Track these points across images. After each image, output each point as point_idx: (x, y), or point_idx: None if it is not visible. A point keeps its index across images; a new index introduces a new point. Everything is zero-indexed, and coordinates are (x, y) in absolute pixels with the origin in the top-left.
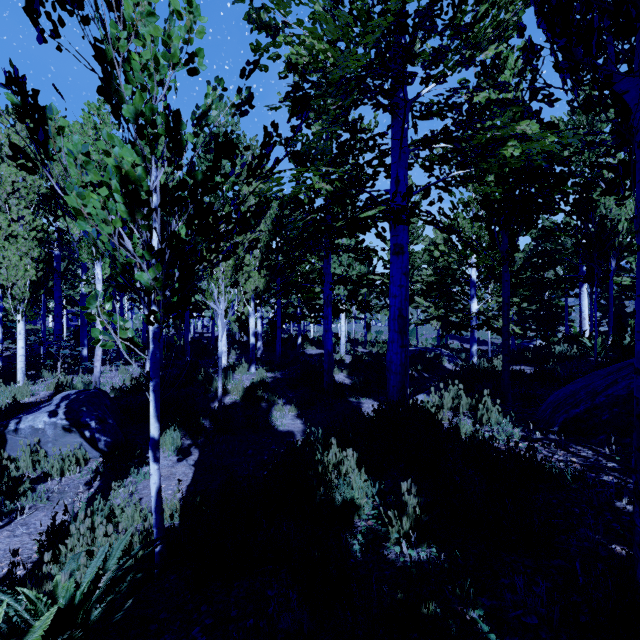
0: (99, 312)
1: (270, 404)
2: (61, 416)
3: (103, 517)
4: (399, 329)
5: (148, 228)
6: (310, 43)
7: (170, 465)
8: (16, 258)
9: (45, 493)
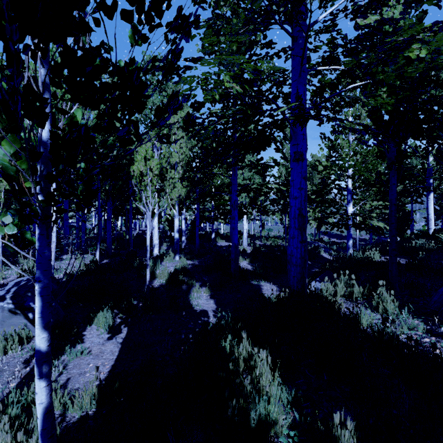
0: None
1: (189, 286)
2: (7, 301)
3: (19, 409)
4: (299, 226)
5: None
6: None
7: (101, 343)
8: None
9: None
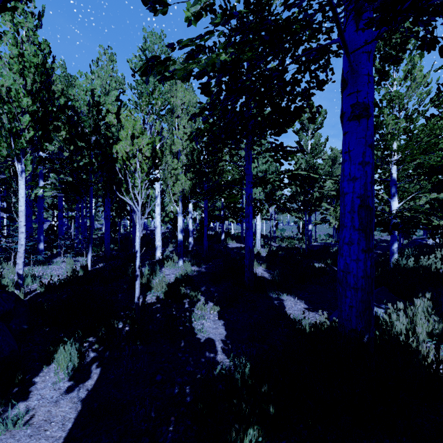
0: None
1: (192, 301)
2: None
3: None
4: (362, 225)
5: None
6: None
7: (54, 399)
8: None
9: None
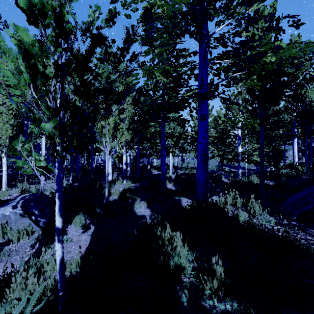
0: (20, 149)
1: (133, 200)
2: (19, 208)
3: (35, 269)
4: (203, 161)
5: (46, 92)
6: (154, 1)
7: (78, 235)
8: (1, 124)
9: (8, 251)
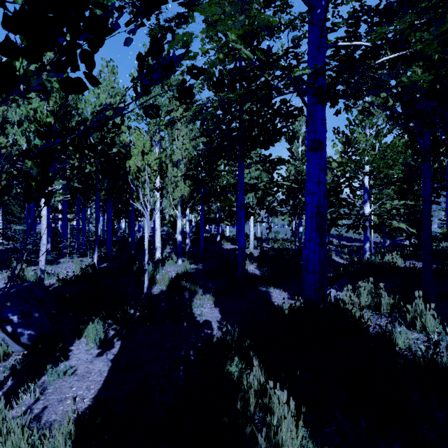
0: None
1: (192, 293)
2: None
3: None
4: (317, 227)
5: None
6: None
7: (89, 360)
8: None
9: None
